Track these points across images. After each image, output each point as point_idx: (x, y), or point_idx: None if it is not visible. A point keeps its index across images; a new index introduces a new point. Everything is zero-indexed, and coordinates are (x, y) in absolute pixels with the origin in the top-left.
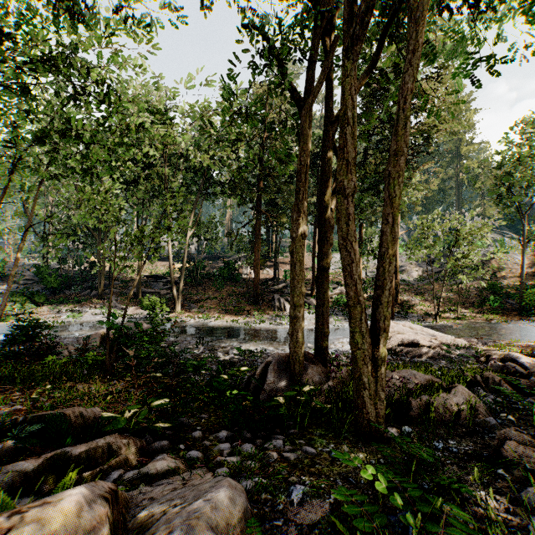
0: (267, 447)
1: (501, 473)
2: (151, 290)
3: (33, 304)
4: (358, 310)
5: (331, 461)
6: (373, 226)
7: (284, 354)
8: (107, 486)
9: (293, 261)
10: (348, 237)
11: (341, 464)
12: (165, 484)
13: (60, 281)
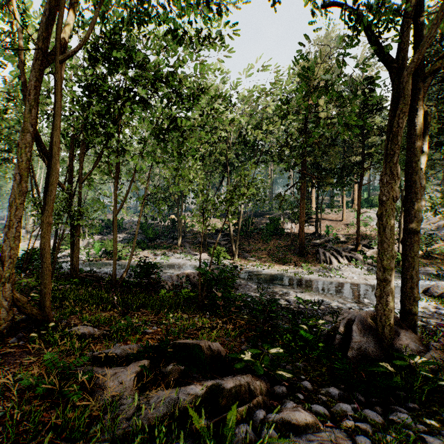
0: (395, 420)
1: None
2: (214, 241)
3: (140, 249)
4: None
5: None
6: (428, 180)
7: (364, 314)
8: None
9: (382, 224)
10: None
11: None
12: (315, 441)
13: (154, 233)
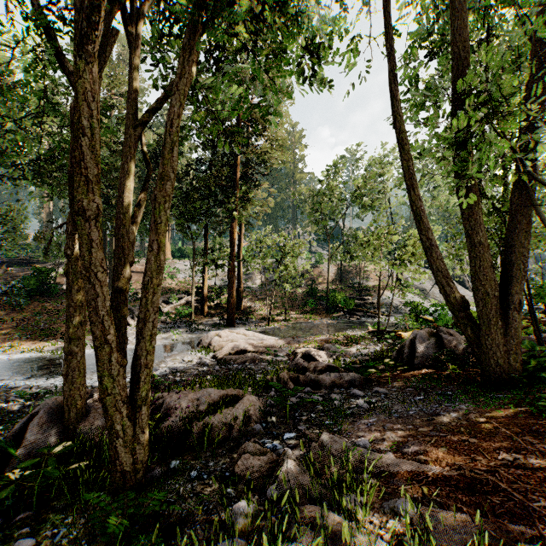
0: None
1: (229, 491)
2: None
3: None
4: (106, 351)
5: None
6: (220, 235)
7: None
8: None
9: (69, 283)
10: (92, 267)
11: None
12: None
13: None
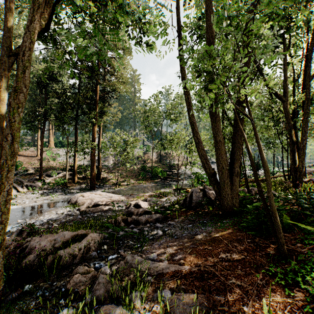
0: None
1: (60, 302)
2: None
3: None
4: None
5: None
6: (87, 133)
7: None
8: None
9: None
10: None
11: None
12: None
13: None
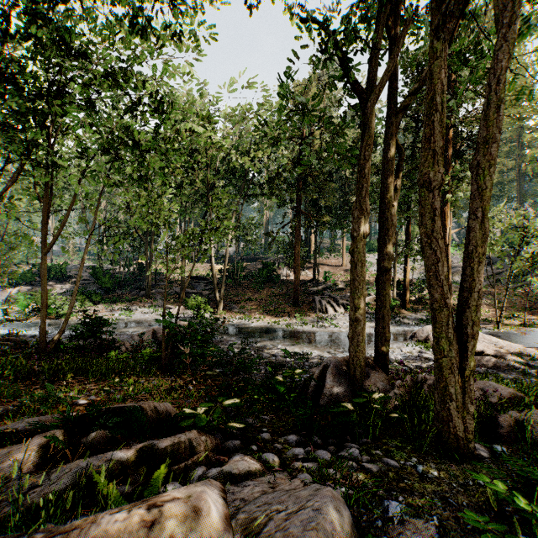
0: (344, 456)
1: None
2: (194, 291)
3: (91, 302)
4: (444, 314)
5: (419, 476)
6: None
7: (341, 358)
8: (218, 486)
9: (354, 261)
10: (432, 234)
11: (432, 481)
12: (251, 485)
13: (113, 281)
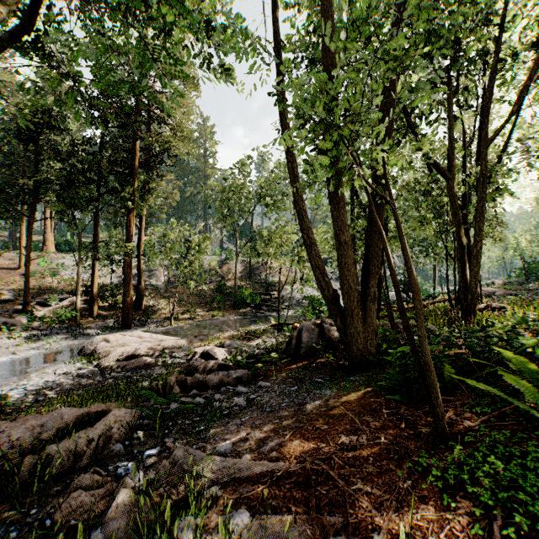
0: None
1: None
2: None
3: None
4: None
5: None
6: (117, 227)
7: None
8: None
9: None
10: None
11: None
12: None
13: None
